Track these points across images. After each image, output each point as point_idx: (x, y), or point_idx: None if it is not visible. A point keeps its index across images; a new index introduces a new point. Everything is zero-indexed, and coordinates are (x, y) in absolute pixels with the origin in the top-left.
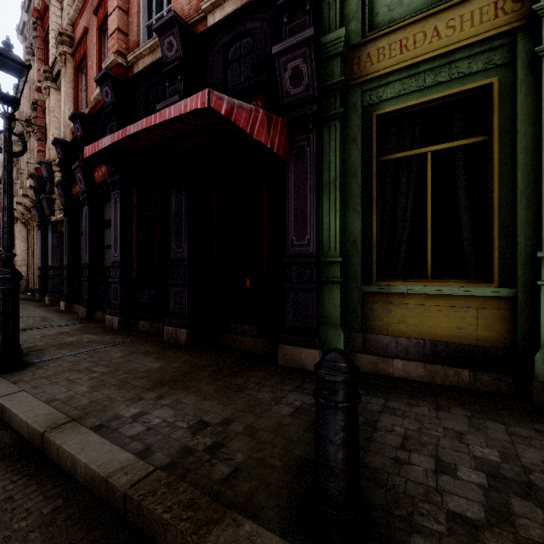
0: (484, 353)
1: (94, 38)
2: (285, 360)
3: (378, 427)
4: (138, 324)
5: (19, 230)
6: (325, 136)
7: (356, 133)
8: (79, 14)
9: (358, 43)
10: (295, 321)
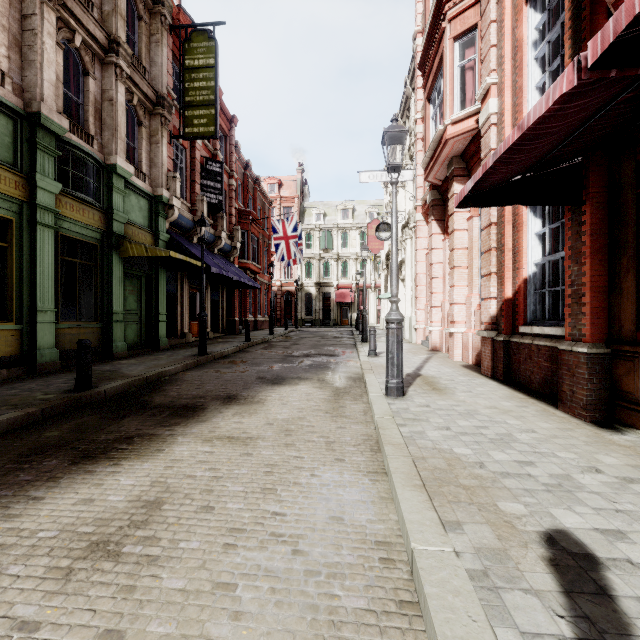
0: (10, 359)
1: None
2: None
3: (28, 388)
4: None
5: None
6: None
7: None
8: None
9: None
10: None
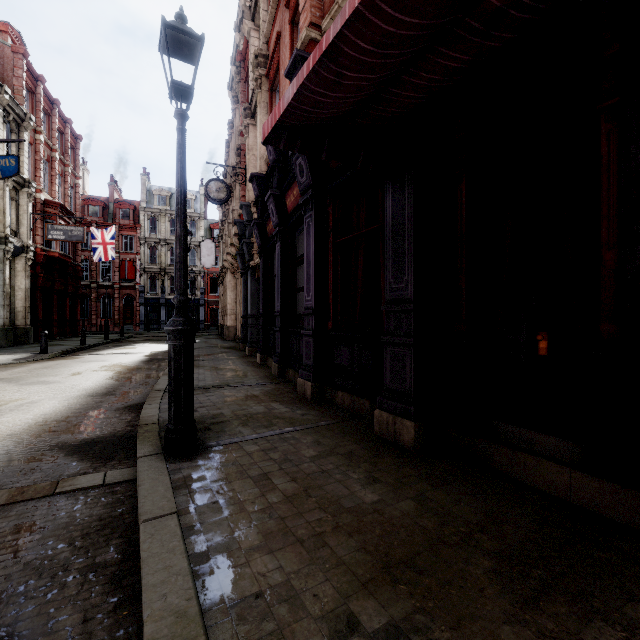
0: None
1: (286, 38)
2: None
3: None
4: (336, 395)
5: (229, 280)
6: None
7: None
8: (272, 24)
9: None
10: None
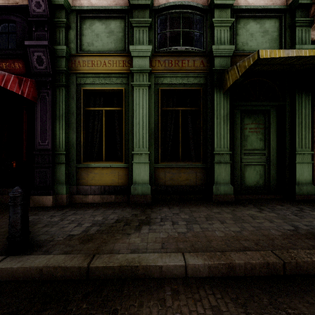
0: (120, 188)
1: None
2: (34, 204)
3: (64, 219)
4: None
5: None
6: (58, 93)
7: (74, 95)
8: None
9: (74, 54)
10: (40, 183)
